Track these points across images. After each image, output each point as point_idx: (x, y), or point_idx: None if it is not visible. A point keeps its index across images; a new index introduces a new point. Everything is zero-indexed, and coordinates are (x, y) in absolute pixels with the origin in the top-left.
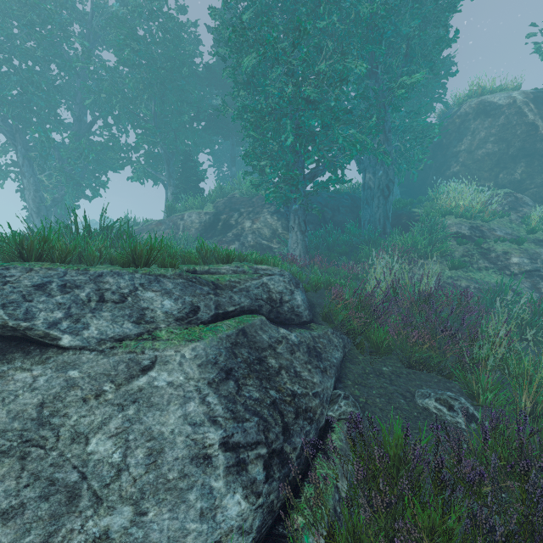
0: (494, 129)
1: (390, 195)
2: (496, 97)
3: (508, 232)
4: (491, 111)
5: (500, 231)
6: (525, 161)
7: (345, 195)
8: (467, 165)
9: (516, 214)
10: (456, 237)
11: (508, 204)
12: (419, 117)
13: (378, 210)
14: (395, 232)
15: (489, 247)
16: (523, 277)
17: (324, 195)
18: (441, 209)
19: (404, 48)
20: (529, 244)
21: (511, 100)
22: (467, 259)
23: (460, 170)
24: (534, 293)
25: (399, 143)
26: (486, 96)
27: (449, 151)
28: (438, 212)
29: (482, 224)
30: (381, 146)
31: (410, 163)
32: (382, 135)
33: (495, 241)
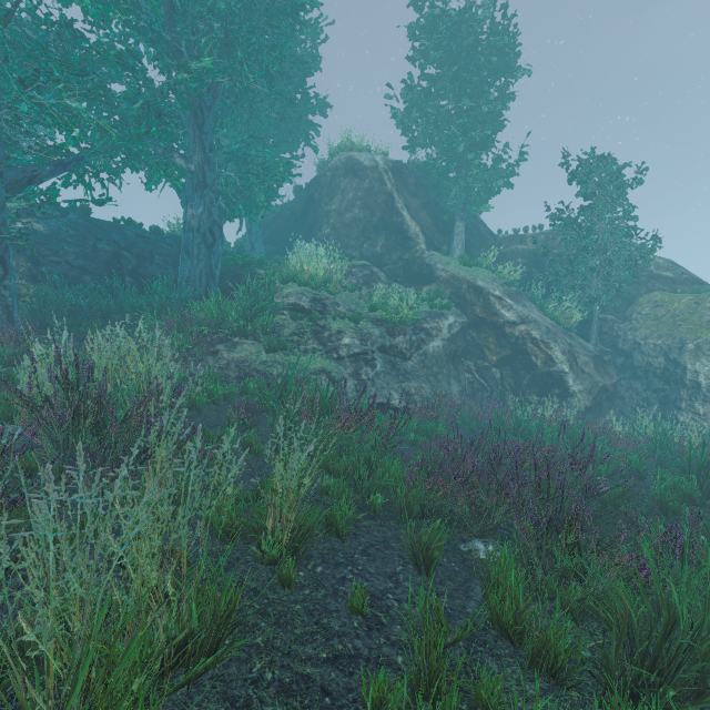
0: (360, 192)
1: (218, 244)
2: (363, 157)
3: (352, 308)
4: (358, 171)
5: (343, 306)
6: (385, 234)
7: (169, 238)
8: (338, 228)
9: (368, 289)
10: (294, 309)
11: (363, 278)
12: (266, 148)
13: (199, 264)
14: (222, 297)
15: (326, 324)
16: (350, 362)
17: (128, 232)
18: (290, 273)
19: (222, 32)
20: (368, 323)
21: (374, 164)
22: (296, 338)
23: (331, 233)
24: (354, 381)
25: (233, 174)
26: (355, 152)
27: (321, 208)
28: (281, 276)
29: (327, 296)
30: (199, 168)
31: (252, 206)
32: (200, 152)
33: (334, 317)
